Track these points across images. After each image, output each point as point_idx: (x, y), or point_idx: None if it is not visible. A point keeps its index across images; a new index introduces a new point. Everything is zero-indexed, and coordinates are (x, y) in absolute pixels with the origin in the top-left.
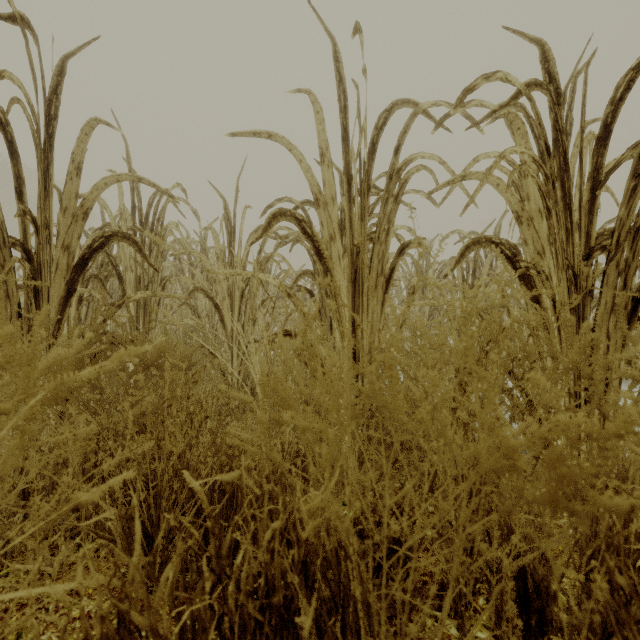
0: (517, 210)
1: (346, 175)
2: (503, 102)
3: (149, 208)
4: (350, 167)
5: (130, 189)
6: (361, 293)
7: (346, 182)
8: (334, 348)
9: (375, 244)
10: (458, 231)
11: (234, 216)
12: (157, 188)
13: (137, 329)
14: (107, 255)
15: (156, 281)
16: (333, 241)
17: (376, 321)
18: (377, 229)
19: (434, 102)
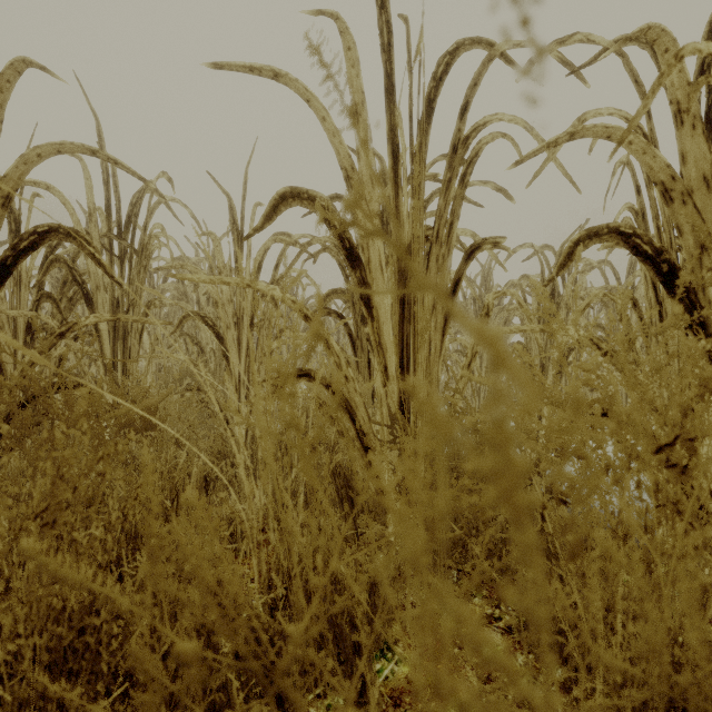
0: (663, 180)
1: (391, 144)
2: (620, 36)
3: (132, 209)
4: (396, 132)
5: (103, 182)
6: (413, 315)
7: (391, 154)
8: (373, 392)
9: (432, 245)
10: (528, 244)
11: (241, 219)
12: (120, 166)
13: (114, 367)
14: (67, 268)
15: (138, 304)
16: (372, 239)
17: (434, 356)
18: (435, 223)
19: (517, 42)
